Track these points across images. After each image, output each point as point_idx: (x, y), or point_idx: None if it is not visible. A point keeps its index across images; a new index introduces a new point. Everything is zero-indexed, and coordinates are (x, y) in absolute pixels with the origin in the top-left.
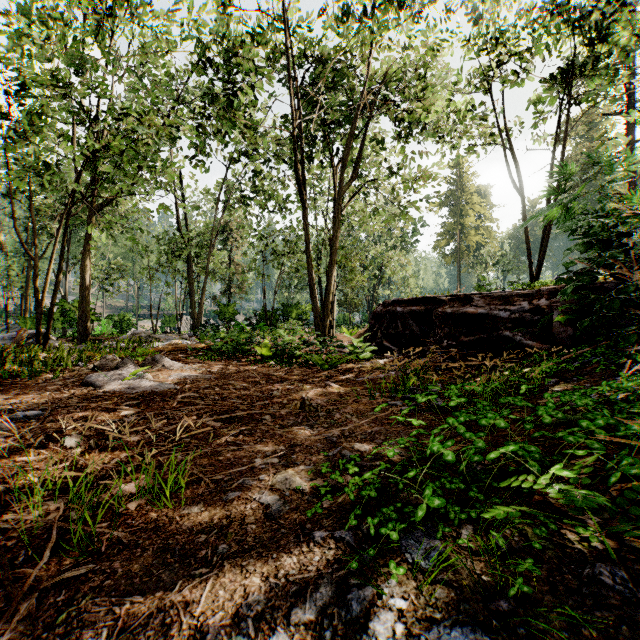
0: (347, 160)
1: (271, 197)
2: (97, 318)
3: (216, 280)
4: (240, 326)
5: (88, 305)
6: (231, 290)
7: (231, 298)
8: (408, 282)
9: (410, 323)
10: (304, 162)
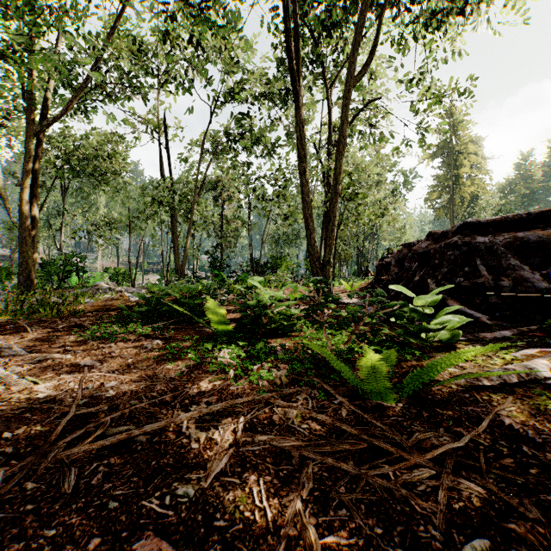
0: (359, 32)
1: (258, 140)
2: (79, 269)
3: (208, 235)
4: (221, 277)
5: (31, 250)
6: (223, 245)
7: (222, 252)
8: (402, 234)
9: (513, 264)
10: (296, 41)
